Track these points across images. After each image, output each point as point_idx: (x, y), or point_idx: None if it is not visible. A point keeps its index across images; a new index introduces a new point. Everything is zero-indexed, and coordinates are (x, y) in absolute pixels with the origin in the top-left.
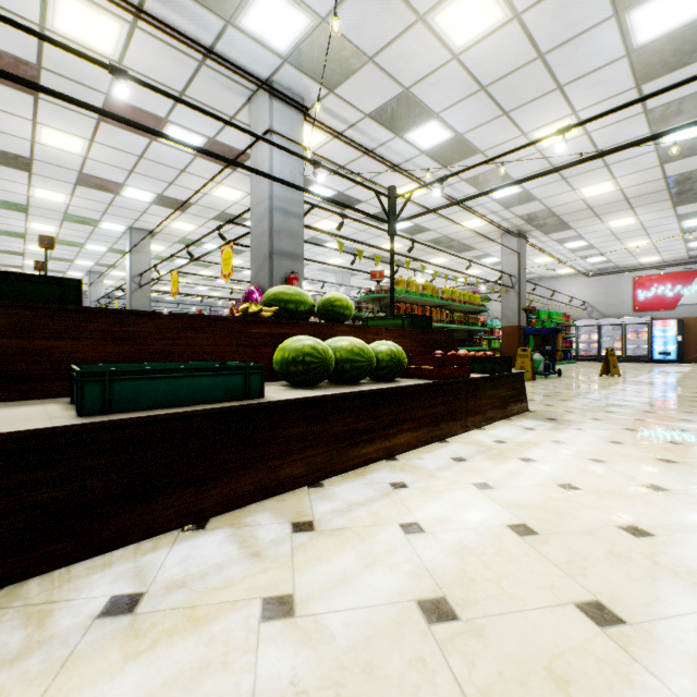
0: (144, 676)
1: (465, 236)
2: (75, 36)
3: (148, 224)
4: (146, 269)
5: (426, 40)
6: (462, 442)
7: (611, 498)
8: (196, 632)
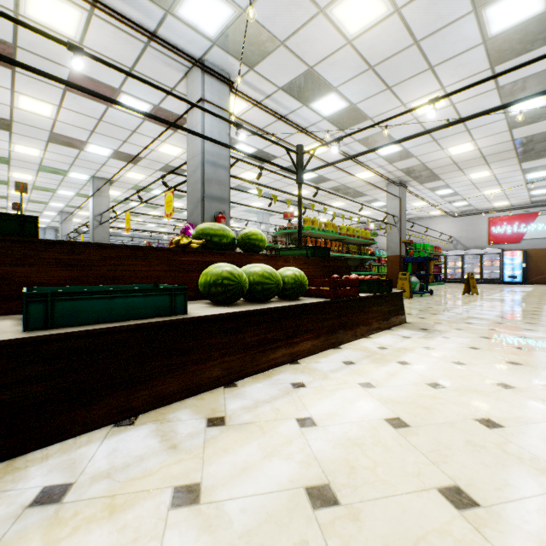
0: None
1: (358, 185)
2: (44, 21)
3: (107, 174)
4: (106, 210)
5: (326, 29)
6: (352, 348)
7: (469, 395)
8: (112, 519)
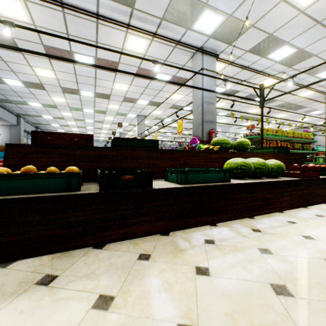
0: (232, 258)
1: (299, 101)
2: (132, 49)
3: (144, 113)
4: (143, 131)
5: (284, 9)
6: (317, 209)
7: None
8: (240, 252)
